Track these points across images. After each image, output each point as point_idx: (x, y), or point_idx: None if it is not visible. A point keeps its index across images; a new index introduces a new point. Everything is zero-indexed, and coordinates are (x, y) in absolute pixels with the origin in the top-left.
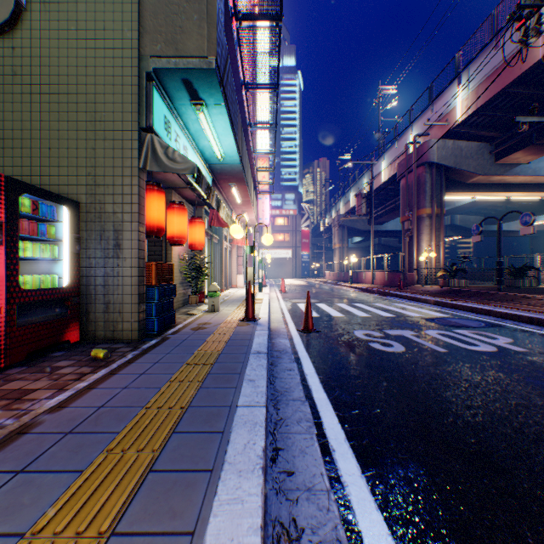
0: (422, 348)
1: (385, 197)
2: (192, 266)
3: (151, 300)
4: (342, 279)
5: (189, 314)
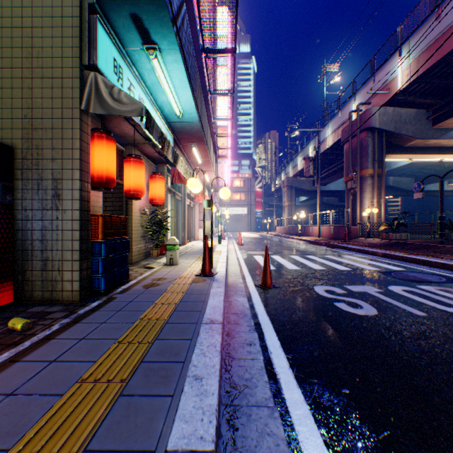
0: (396, 311)
1: (328, 161)
2: (154, 220)
3: (98, 256)
4: (291, 232)
5: (148, 267)
